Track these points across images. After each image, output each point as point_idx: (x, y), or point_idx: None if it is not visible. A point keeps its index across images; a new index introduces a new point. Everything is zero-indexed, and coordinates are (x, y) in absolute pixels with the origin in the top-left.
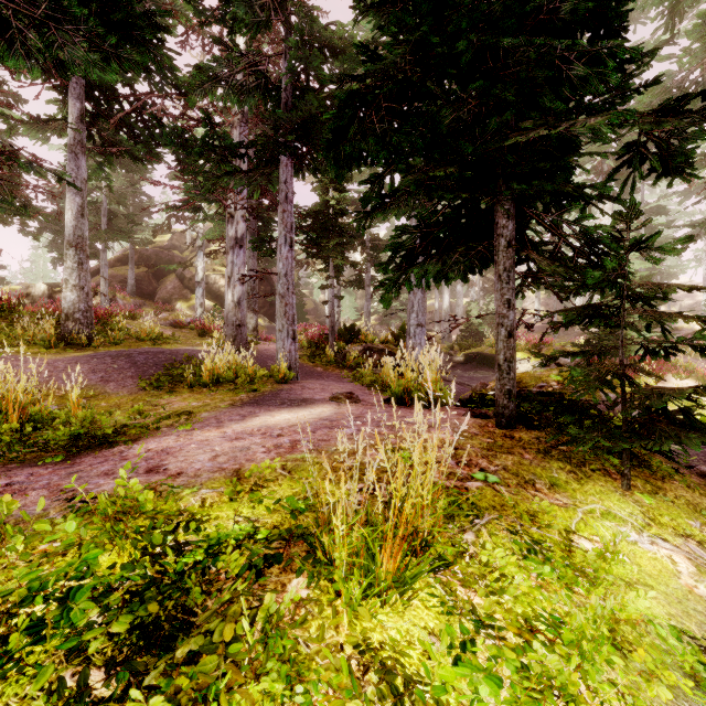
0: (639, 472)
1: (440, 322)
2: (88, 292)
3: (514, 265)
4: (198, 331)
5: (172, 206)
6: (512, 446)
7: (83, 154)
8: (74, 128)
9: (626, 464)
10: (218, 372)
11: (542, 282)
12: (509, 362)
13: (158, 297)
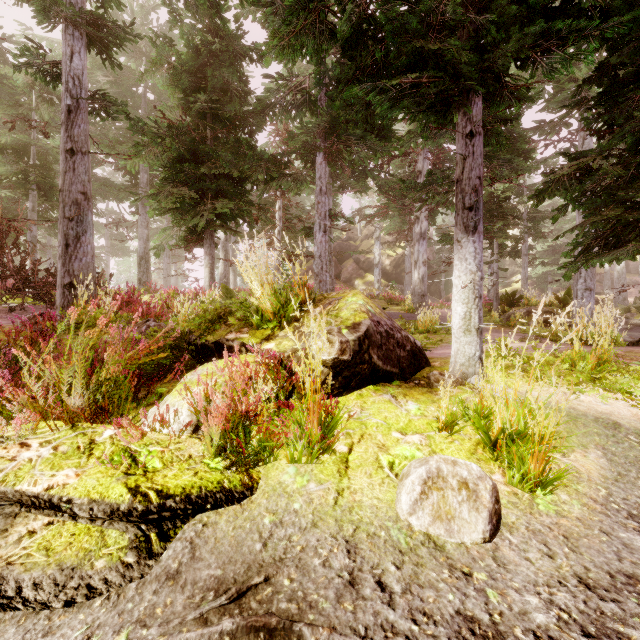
0: None
1: (611, 284)
2: (333, 279)
3: None
4: (387, 300)
5: (369, 215)
6: None
7: (330, 196)
8: (328, 183)
9: None
10: (427, 325)
11: None
12: None
13: (342, 277)
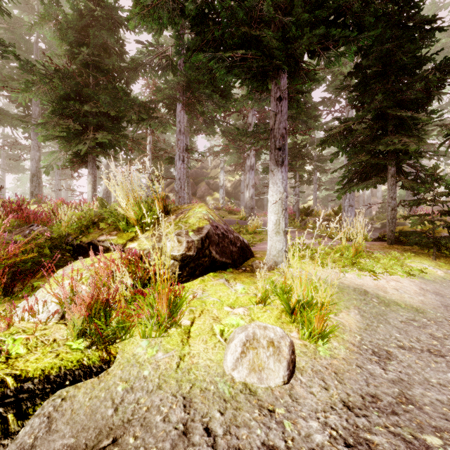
0: (447, 259)
1: (363, 203)
2: (190, 195)
3: (395, 183)
4: (228, 211)
5: (216, 151)
6: (392, 248)
7: (188, 136)
8: (187, 126)
9: (434, 251)
10: (254, 228)
11: (408, 189)
12: (392, 219)
13: (198, 194)
